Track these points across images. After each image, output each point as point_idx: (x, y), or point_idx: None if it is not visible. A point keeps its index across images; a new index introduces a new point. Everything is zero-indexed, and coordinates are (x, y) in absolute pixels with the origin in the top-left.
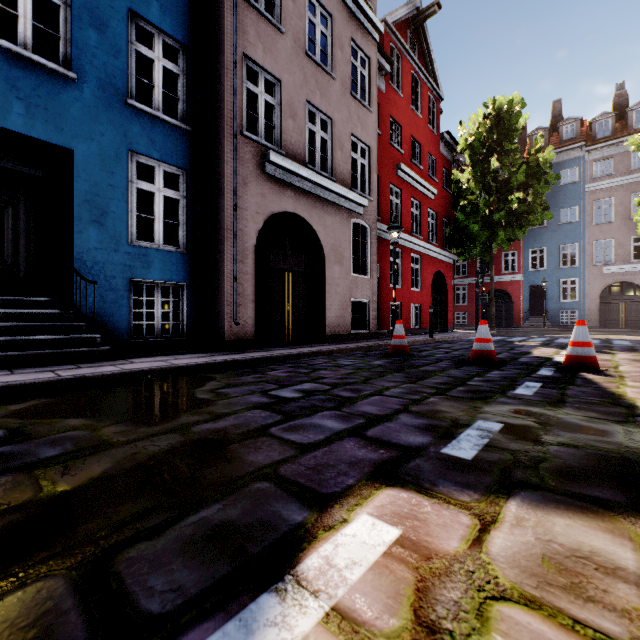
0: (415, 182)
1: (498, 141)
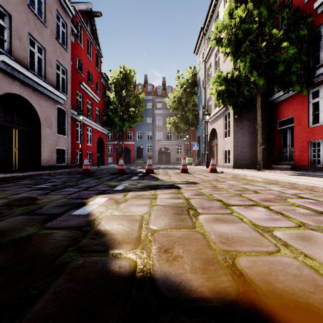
0: (89, 92)
1: (125, 84)
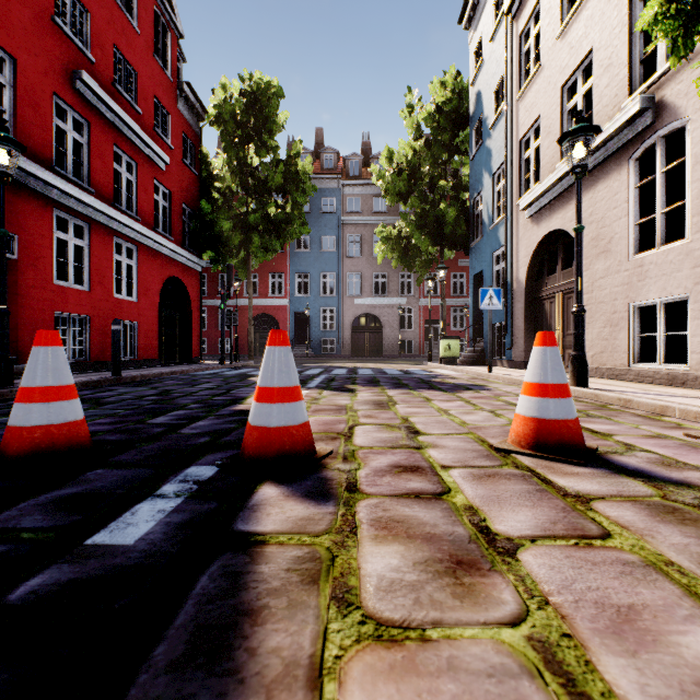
0: (124, 125)
1: (256, 127)
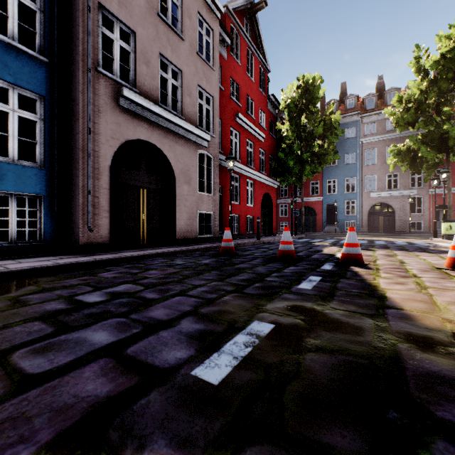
0: (249, 128)
1: (306, 104)
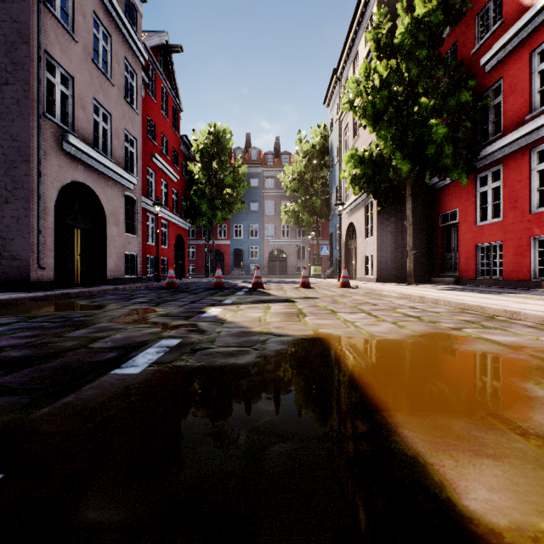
0: (165, 168)
1: (218, 153)
